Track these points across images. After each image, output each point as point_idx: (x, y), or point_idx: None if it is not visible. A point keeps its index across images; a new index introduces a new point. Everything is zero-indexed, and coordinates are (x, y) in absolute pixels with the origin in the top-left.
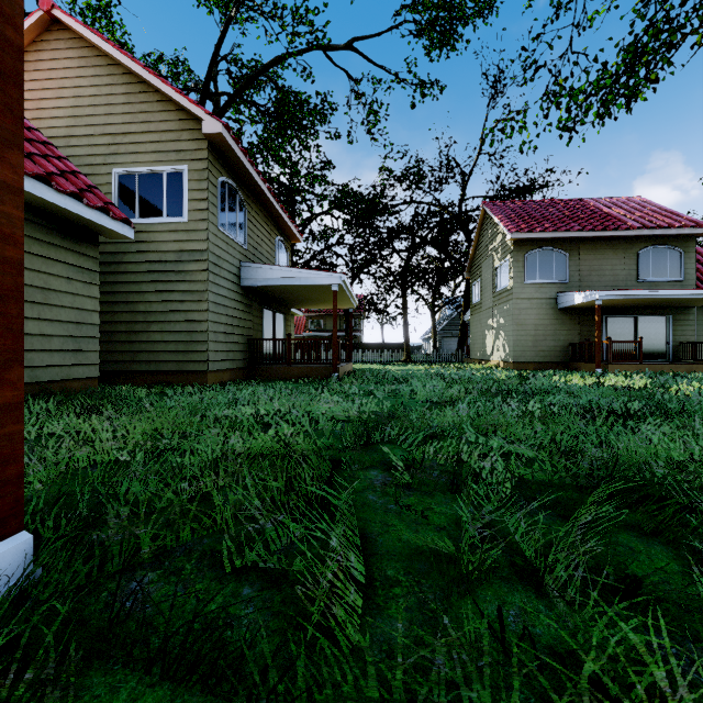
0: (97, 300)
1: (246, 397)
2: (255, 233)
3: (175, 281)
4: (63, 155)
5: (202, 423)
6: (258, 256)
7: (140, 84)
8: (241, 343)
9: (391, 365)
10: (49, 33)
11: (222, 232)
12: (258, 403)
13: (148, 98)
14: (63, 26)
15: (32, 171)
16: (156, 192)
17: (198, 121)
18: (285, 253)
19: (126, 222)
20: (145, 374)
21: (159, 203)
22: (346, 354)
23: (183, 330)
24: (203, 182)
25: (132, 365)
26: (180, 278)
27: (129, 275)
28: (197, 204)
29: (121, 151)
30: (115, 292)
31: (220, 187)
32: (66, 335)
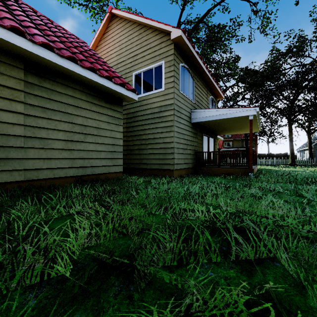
0: (121, 133)
1: (196, 190)
2: (198, 94)
3: (158, 122)
4: (109, 66)
5: (164, 216)
6: (200, 106)
7: (143, 28)
8: (191, 154)
9: (282, 167)
10: (111, 22)
11: (181, 93)
12: (204, 196)
13: (147, 33)
14: (115, 17)
15: (87, 66)
16: (150, 79)
17: (169, 35)
18: (214, 105)
19: (134, 92)
20: (145, 169)
21: (151, 84)
22: (254, 160)
23: (162, 147)
24: (171, 67)
25: (140, 165)
26: (160, 120)
27: (139, 122)
28: (168, 80)
29: (136, 63)
30: (134, 131)
31: (180, 69)
32: (107, 151)
